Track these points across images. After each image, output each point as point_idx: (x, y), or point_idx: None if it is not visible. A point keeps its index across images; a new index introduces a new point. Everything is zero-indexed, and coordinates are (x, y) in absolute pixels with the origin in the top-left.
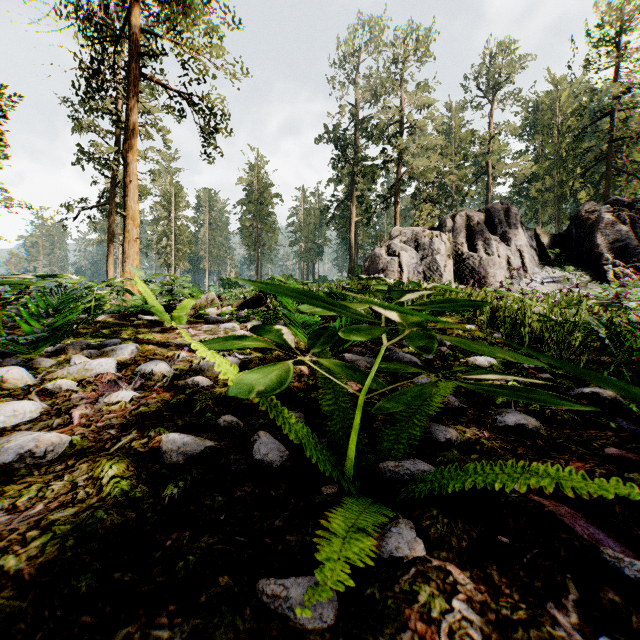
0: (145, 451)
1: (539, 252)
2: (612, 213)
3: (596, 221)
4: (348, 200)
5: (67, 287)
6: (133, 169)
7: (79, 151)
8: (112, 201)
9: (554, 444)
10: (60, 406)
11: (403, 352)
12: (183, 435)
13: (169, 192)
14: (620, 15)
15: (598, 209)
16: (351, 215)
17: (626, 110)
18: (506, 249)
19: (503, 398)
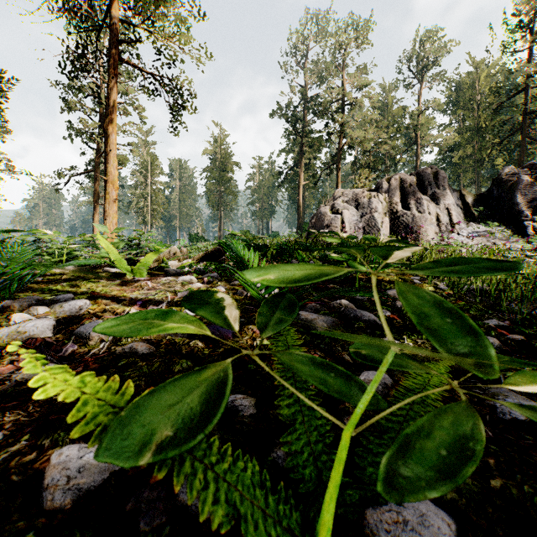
0: (25, 479)
1: (464, 210)
2: (530, 175)
3: (516, 182)
4: (297, 167)
5: (25, 242)
6: (113, 140)
7: (70, 127)
8: (97, 169)
9: None
10: None
11: (358, 307)
12: (85, 449)
13: (146, 161)
14: (533, 4)
15: (517, 172)
16: (299, 180)
17: None
18: (436, 207)
19: None
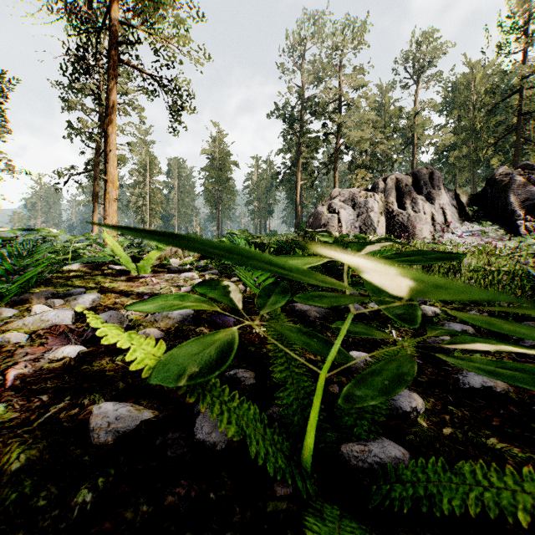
0: (73, 426)
1: (459, 210)
2: (523, 176)
3: (509, 183)
4: (294, 167)
5: (38, 240)
6: (112, 140)
7: (69, 126)
8: (97, 168)
9: (529, 412)
10: (1, 363)
11: None
12: (118, 405)
13: (145, 161)
14: (528, 7)
15: (510, 172)
16: (297, 179)
17: (533, 88)
18: (431, 207)
19: (459, 353)
